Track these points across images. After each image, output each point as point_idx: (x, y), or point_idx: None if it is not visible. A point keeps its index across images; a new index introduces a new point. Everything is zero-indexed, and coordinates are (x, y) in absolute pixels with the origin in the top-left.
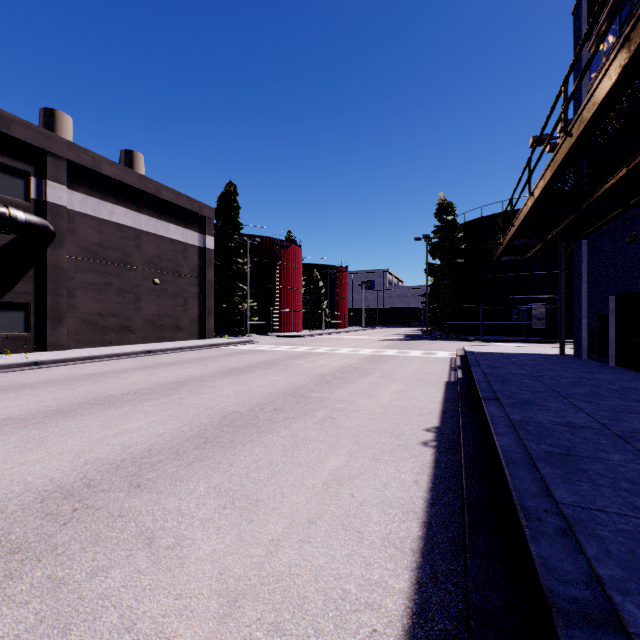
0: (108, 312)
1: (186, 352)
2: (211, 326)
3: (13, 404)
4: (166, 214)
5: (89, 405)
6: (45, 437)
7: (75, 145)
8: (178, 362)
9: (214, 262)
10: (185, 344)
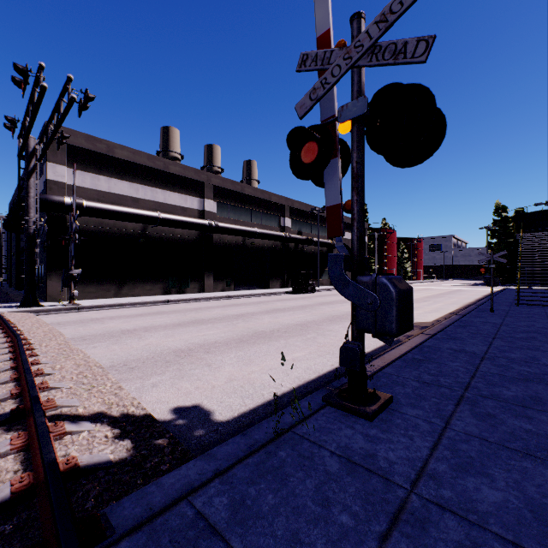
0: None
1: None
2: None
3: None
4: None
5: None
6: None
7: None
8: None
9: None
10: None
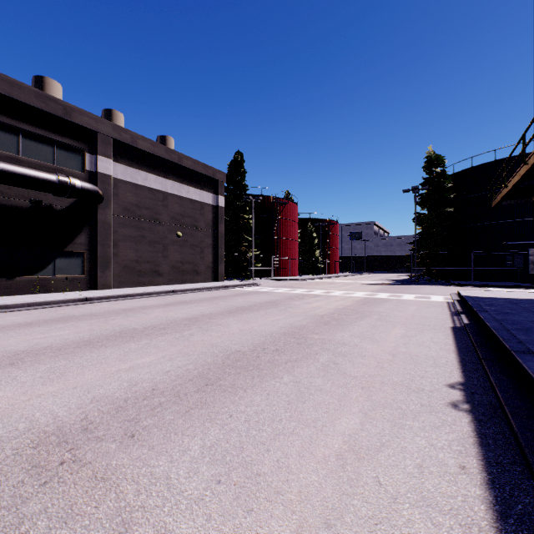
0: (142, 259)
1: (201, 292)
2: (222, 271)
3: (57, 334)
4: (187, 179)
5: (114, 337)
6: (68, 368)
7: (118, 126)
8: (194, 301)
9: (225, 218)
10: (201, 285)
